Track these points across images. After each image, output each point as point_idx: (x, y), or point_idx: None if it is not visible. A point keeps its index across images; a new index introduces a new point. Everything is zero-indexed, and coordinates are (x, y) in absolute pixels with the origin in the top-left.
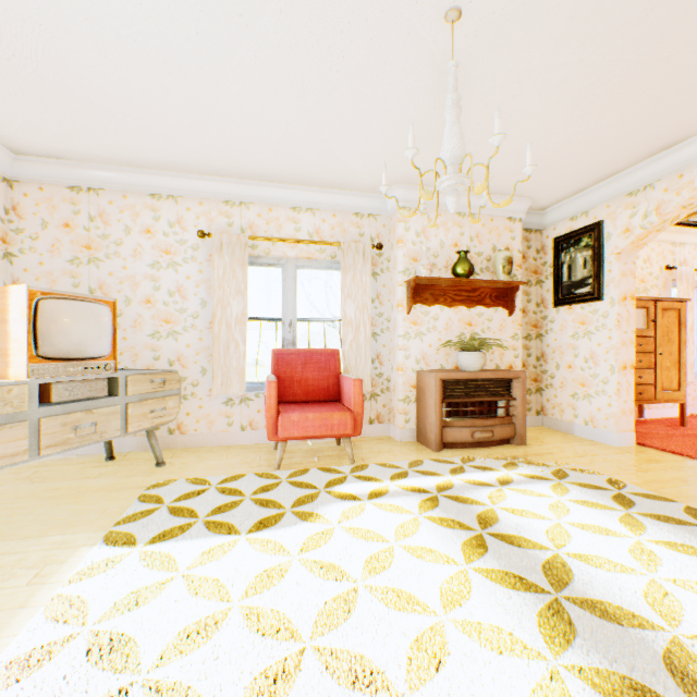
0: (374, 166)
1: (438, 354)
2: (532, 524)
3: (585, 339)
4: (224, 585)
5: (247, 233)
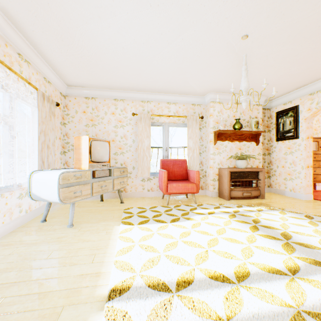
0: (202, 86)
1: (227, 161)
2: (273, 223)
3: (290, 155)
4: (171, 235)
5: (150, 113)
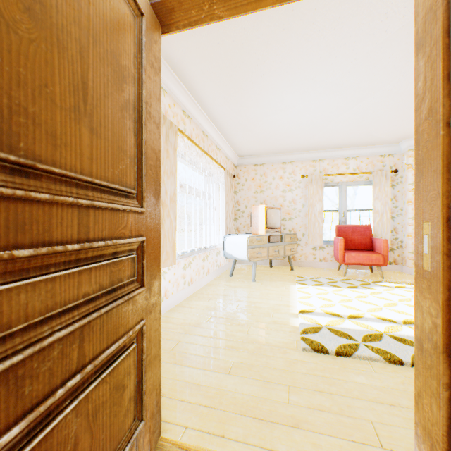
0: (393, 134)
1: None
2: None
3: None
4: (346, 296)
5: (322, 173)
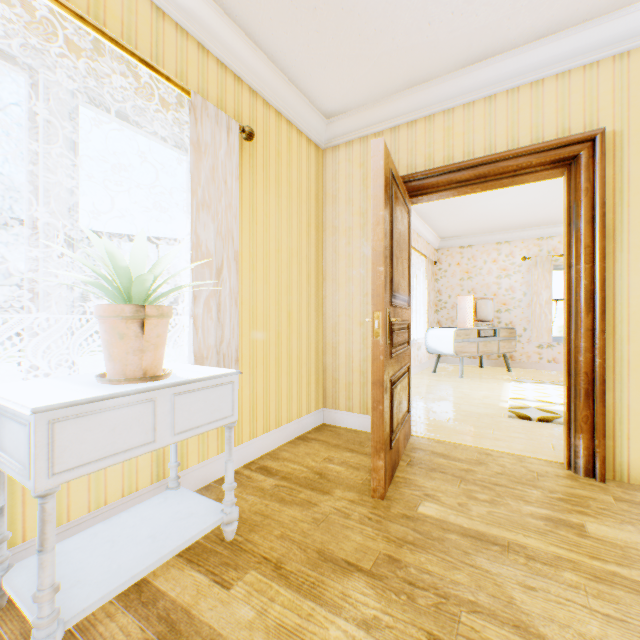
0: None
1: None
2: None
3: None
4: None
5: (550, 253)
